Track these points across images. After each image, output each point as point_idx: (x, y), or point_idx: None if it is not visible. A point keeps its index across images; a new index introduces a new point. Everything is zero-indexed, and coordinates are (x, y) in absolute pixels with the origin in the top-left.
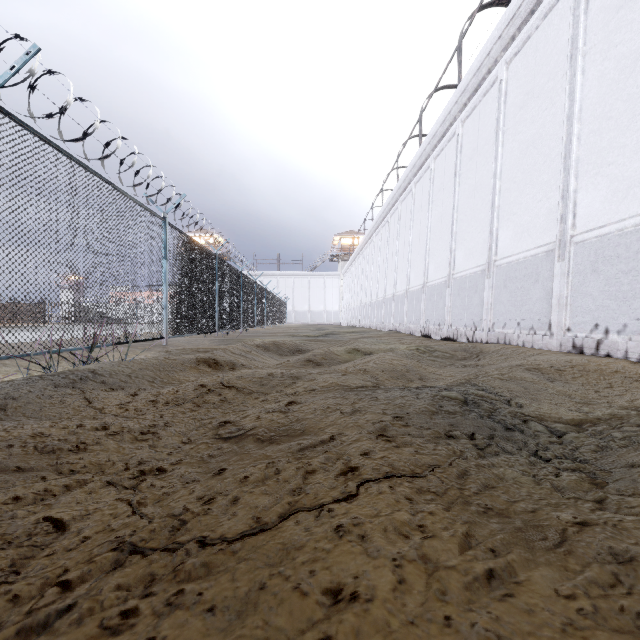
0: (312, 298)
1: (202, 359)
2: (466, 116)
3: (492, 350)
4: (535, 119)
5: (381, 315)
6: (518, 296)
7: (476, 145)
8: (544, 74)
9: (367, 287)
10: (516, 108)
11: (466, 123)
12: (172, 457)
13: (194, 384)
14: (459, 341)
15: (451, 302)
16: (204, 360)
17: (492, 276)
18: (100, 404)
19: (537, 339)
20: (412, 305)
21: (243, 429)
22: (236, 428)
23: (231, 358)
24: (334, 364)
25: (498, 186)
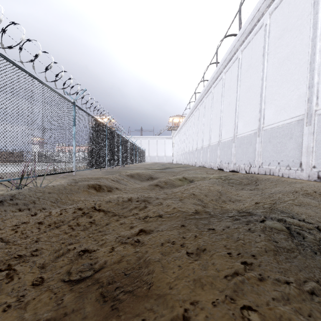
0: (158, 149)
1: (91, 185)
2: (244, 47)
3: (264, 179)
4: (289, 43)
5: (195, 158)
6: (278, 147)
7: (250, 63)
8: (294, 17)
9: (187, 143)
10: (276, 39)
11: (244, 51)
12: (1, 320)
13: (75, 208)
14: (240, 172)
15: (235, 151)
16: (92, 186)
17: (261, 136)
18: (0, 225)
19: (292, 172)
20: (212, 152)
21: (93, 268)
22: (89, 263)
23: (110, 184)
24: (172, 187)
25: (264, 84)
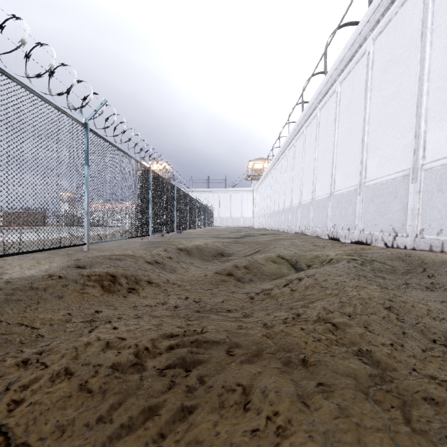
0: (232, 207)
1: (96, 277)
2: (378, 33)
3: (439, 261)
4: None
5: (288, 220)
6: None
7: (392, 56)
8: None
9: (275, 198)
10: None
11: (378, 39)
12: None
13: None
14: (374, 245)
15: (363, 208)
16: (98, 278)
17: (419, 180)
18: None
19: None
20: (318, 212)
21: None
22: None
23: (136, 273)
24: (259, 279)
25: (426, 87)
